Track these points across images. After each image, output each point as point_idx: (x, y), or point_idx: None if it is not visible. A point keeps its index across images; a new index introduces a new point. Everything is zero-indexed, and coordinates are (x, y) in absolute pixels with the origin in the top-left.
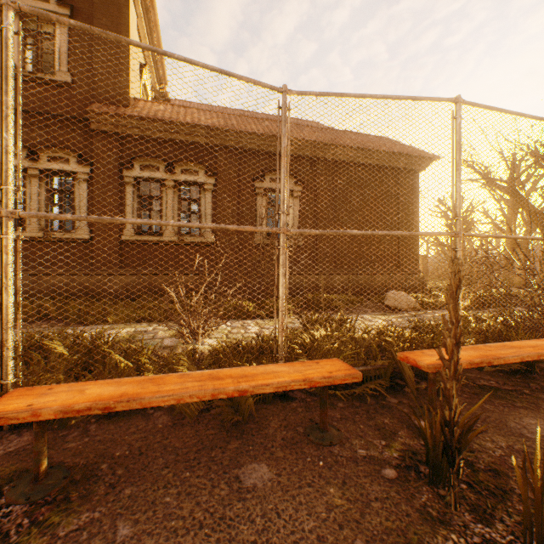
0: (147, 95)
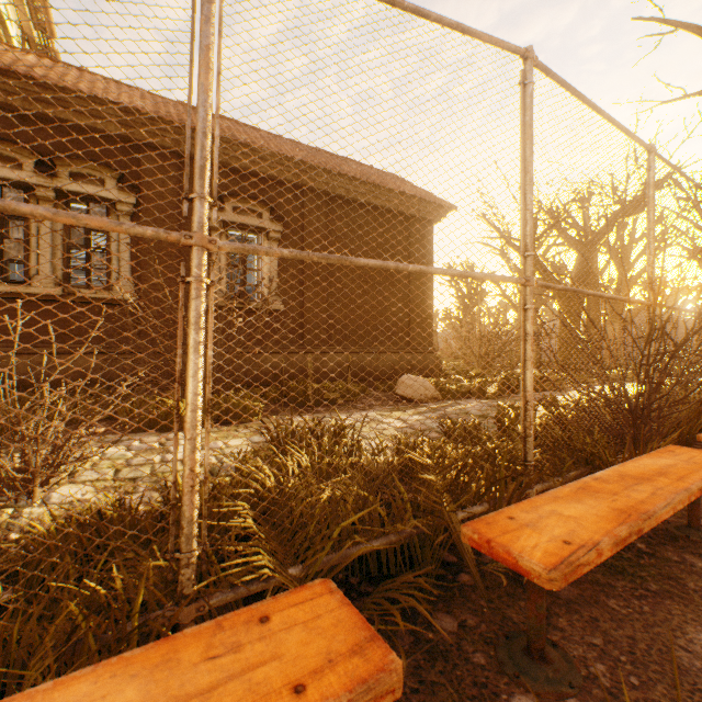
0: (10, 41)
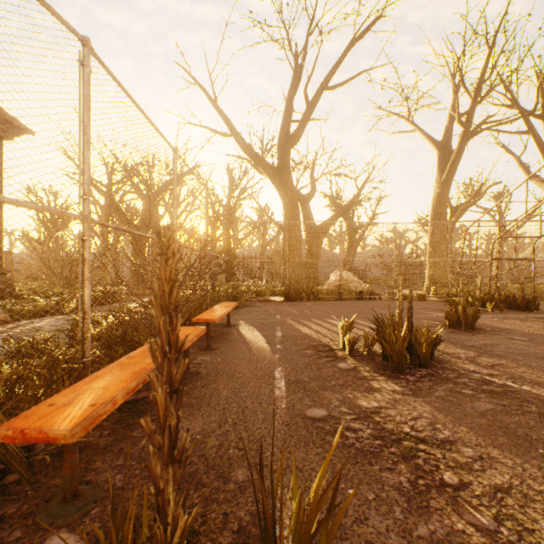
0: None
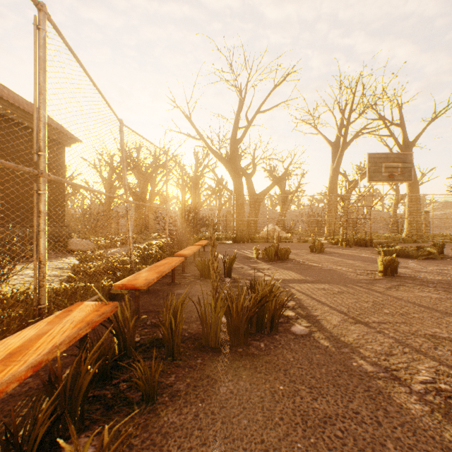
0: None
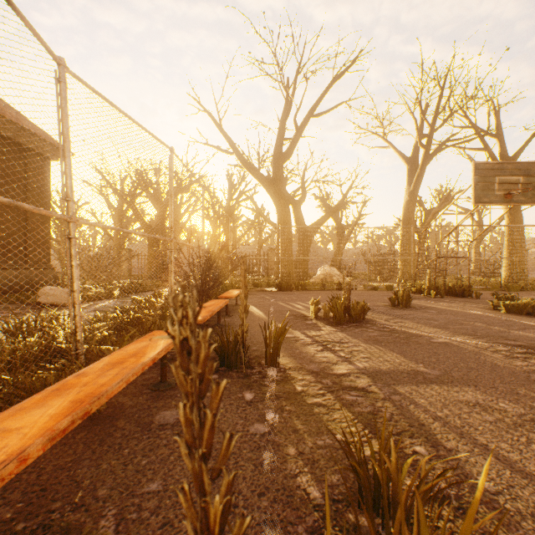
0: None
